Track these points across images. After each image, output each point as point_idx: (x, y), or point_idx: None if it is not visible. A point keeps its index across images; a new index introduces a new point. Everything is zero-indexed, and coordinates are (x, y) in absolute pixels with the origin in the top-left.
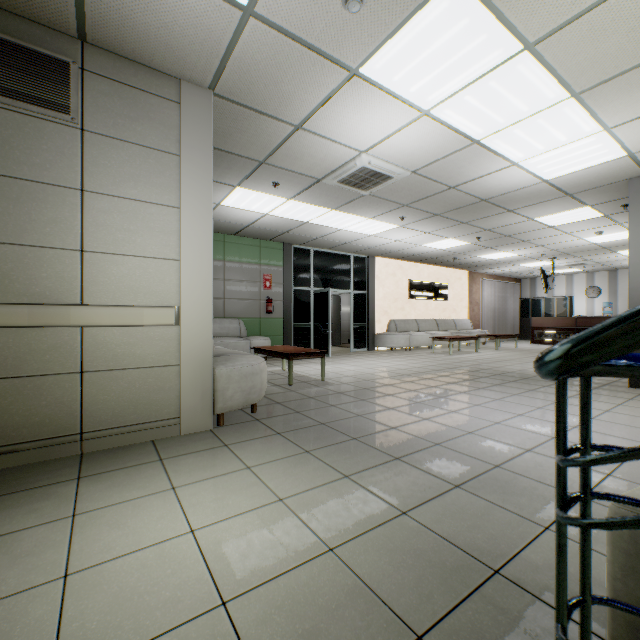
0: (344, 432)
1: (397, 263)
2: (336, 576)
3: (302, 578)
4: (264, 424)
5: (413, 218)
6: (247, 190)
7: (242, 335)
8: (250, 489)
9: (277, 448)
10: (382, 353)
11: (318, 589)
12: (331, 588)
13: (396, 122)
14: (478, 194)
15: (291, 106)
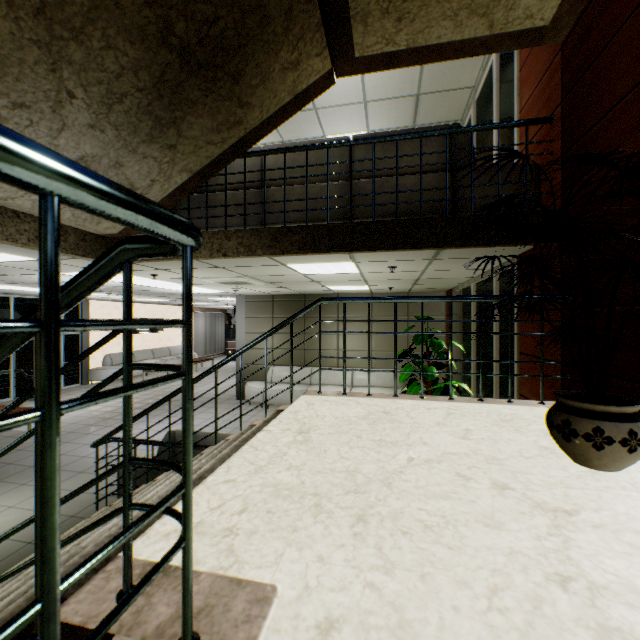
0: None
1: (114, 304)
2: None
3: None
4: None
5: (119, 293)
6: None
7: None
8: None
9: (1, 488)
10: None
11: None
12: None
13: None
14: (161, 292)
15: (7, 272)
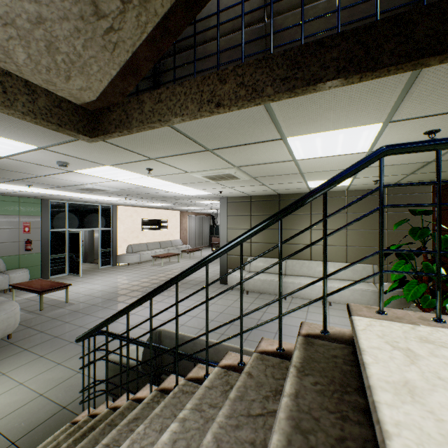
0: (67, 339)
1: (134, 209)
2: (41, 402)
3: (26, 407)
4: (17, 345)
5: (132, 198)
6: (6, 184)
7: (1, 270)
8: (4, 384)
9: (24, 358)
10: (121, 268)
11: (32, 408)
12: (38, 406)
13: (102, 180)
14: (161, 195)
15: (36, 172)
